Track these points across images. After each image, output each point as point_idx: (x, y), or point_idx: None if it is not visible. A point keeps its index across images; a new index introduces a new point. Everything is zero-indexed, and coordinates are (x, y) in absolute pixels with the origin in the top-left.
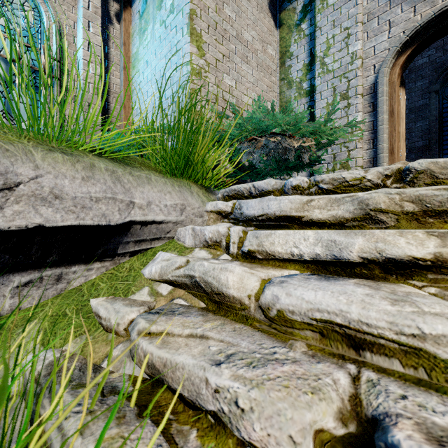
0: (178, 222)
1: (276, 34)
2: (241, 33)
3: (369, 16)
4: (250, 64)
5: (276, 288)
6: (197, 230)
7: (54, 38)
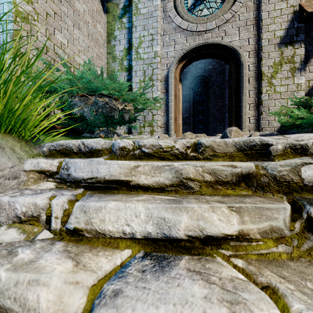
0: None
1: (104, 17)
2: (73, 1)
3: (164, 32)
4: (81, 31)
5: (109, 312)
6: (3, 203)
7: None
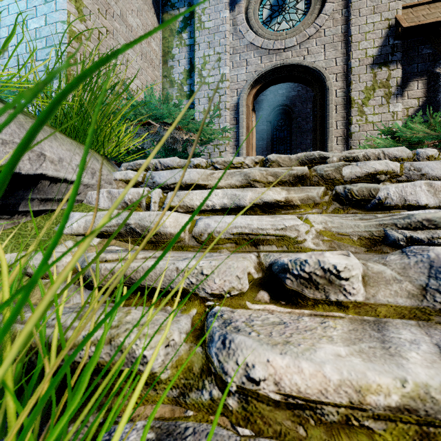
0: (89, 185)
1: (159, 32)
2: (125, 15)
3: (234, 50)
4: (134, 50)
5: (207, 219)
6: (114, 193)
7: None
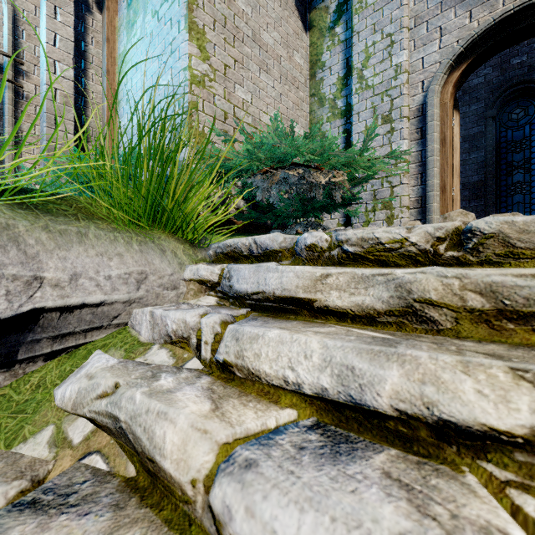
0: (133, 300)
1: (305, 38)
2: (259, 33)
3: (416, 20)
4: (271, 73)
5: (231, 486)
6: (156, 316)
7: (5, 26)
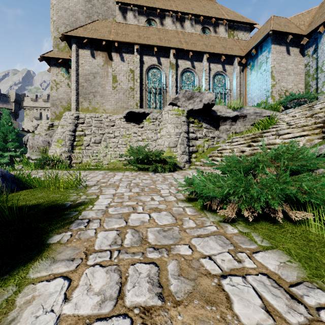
0: (276, 116)
1: (303, 59)
2: (287, 68)
3: None
4: (291, 75)
5: (289, 115)
6: (279, 116)
7: (228, 85)
